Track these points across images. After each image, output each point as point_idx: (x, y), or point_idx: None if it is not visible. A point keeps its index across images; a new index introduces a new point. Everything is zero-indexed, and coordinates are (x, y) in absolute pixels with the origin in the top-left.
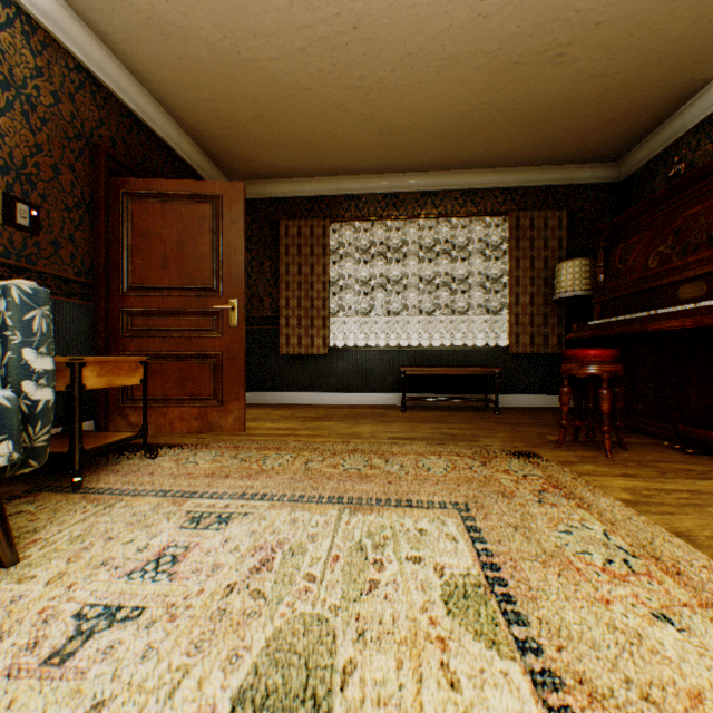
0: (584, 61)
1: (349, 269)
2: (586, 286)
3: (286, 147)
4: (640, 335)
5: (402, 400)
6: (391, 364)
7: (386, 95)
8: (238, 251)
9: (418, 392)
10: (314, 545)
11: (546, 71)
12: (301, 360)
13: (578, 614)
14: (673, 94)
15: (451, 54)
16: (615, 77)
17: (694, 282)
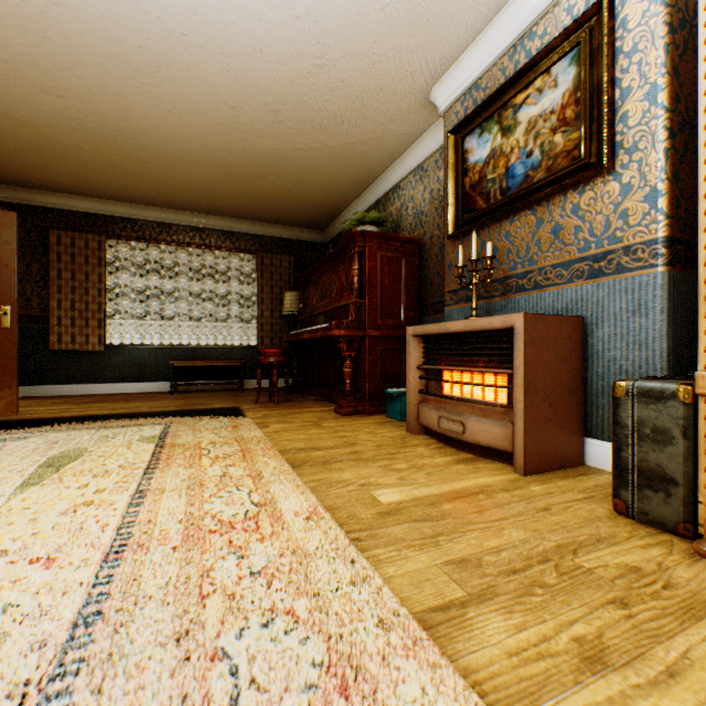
0: (280, 183)
1: (126, 279)
2: (298, 309)
3: (60, 174)
4: (313, 341)
5: (172, 385)
6: (166, 359)
7: (151, 166)
8: (12, 267)
9: (189, 380)
10: (82, 439)
11: (260, 182)
12: (76, 356)
13: (189, 437)
14: (335, 207)
15: (196, 160)
16: (300, 193)
17: (322, 315)
